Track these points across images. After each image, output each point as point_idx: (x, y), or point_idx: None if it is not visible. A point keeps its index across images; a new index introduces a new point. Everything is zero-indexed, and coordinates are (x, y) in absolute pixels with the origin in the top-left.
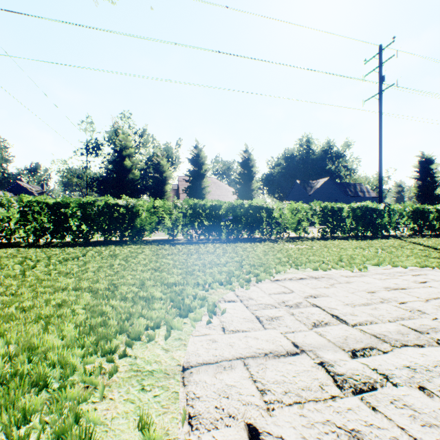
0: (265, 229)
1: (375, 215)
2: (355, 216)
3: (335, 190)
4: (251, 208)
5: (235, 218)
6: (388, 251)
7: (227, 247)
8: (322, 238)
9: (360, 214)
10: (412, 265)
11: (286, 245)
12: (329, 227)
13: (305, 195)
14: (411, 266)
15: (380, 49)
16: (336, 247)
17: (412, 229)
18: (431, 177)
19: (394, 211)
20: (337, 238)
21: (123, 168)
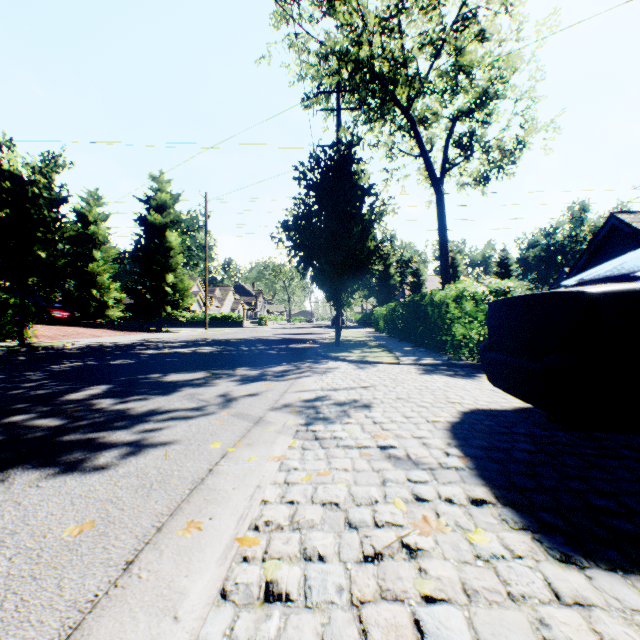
0: None
1: None
2: None
3: None
4: None
5: None
6: None
7: None
8: None
9: None
10: None
11: None
12: None
13: None
14: None
15: None
16: None
17: None
18: None
19: None
20: None
21: (386, 275)
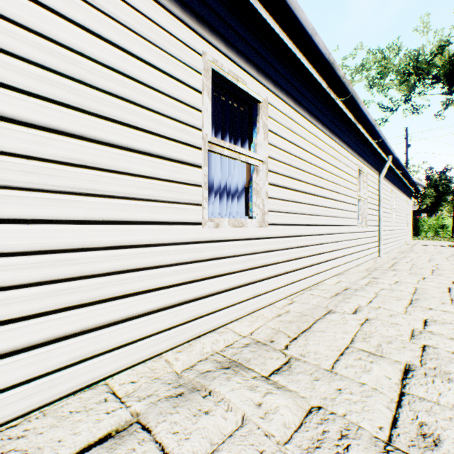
0: None
1: None
2: None
3: None
4: None
5: None
6: None
7: None
8: None
9: None
10: None
11: None
12: None
13: None
14: None
15: None
16: None
17: None
18: None
19: None
20: None
21: None
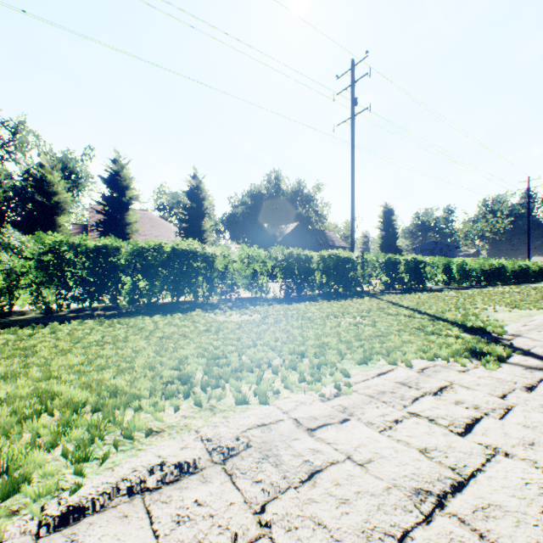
0: (202, 287)
1: (348, 266)
2: (327, 268)
3: (306, 238)
4: (178, 254)
5: (146, 271)
6: (372, 323)
7: (98, 332)
8: (286, 298)
9: (332, 265)
10: (417, 356)
11: (226, 316)
12: (295, 283)
13: (274, 242)
14: (415, 358)
15: (353, 65)
16: (301, 316)
17: (385, 284)
18: (393, 228)
19: (368, 262)
20: (306, 297)
21: None
